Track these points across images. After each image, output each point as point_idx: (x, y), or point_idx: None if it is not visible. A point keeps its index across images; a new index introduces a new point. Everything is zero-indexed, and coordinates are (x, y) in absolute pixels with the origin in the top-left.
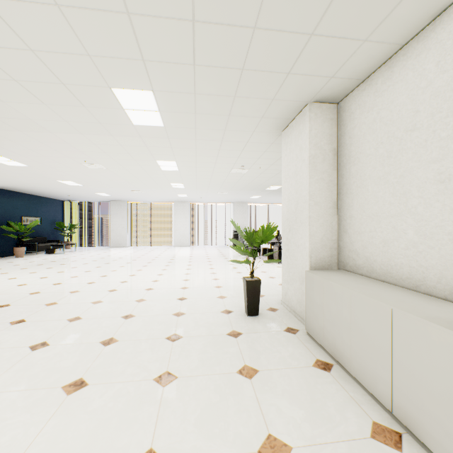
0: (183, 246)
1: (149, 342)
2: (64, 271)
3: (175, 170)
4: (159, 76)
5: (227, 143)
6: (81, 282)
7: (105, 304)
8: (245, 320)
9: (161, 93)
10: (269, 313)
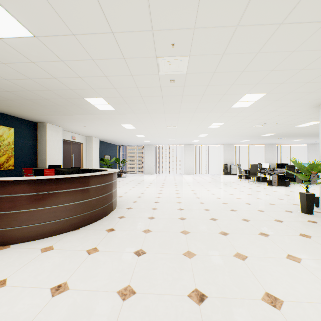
0: (189, 174)
1: (268, 222)
2: (148, 187)
3: (215, 127)
4: (280, 88)
5: (273, 112)
6: (171, 193)
7: (207, 204)
8: (308, 216)
9: (269, 94)
10: (318, 213)
